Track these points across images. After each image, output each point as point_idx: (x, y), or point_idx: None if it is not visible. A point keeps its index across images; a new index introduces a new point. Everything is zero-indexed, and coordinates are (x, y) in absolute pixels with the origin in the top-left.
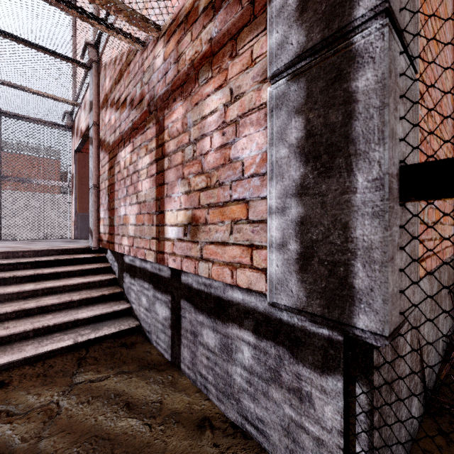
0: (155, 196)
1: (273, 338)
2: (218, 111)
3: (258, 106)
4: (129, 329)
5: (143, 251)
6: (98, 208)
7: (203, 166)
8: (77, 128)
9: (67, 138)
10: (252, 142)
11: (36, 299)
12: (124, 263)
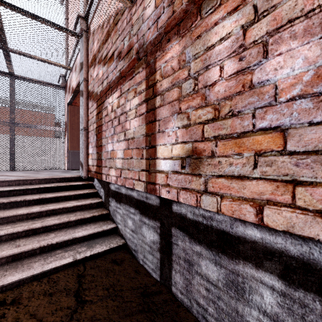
0: (145, 133)
1: (318, 290)
2: (231, 36)
3: (306, 12)
4: (117, 247)
5: (131, 181)
6: (87, 146)
7: (208, 98)
8: (69, 87)
9: (62, 95)
10: (293, 58)
11: (41, 220)
12: (110, 190)
